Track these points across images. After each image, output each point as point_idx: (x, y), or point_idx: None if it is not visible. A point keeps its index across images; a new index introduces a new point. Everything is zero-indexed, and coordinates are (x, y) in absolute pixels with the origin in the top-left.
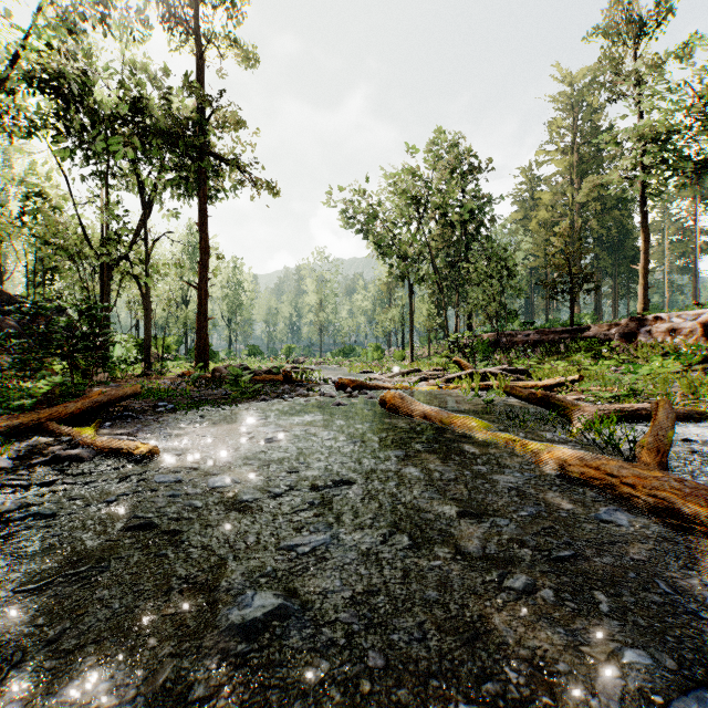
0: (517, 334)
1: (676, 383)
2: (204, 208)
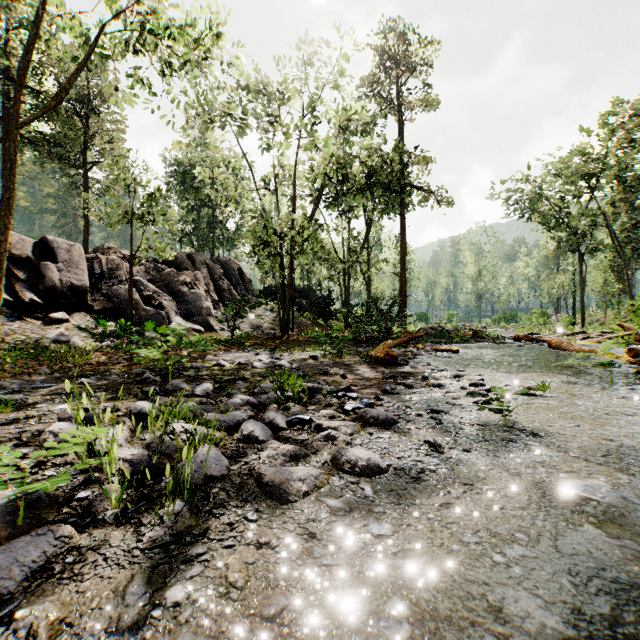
0: None
1: None
2: (403, 223)
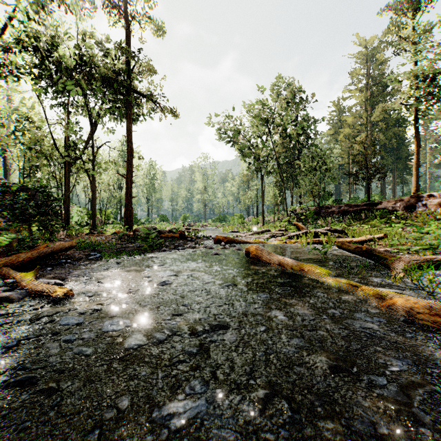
0: (332, 207)
1: None
2: (129, 126)
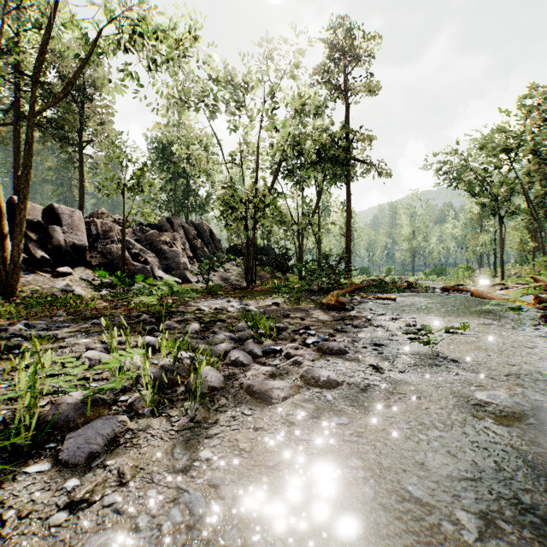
0: None
1: None
2: (348, 191)
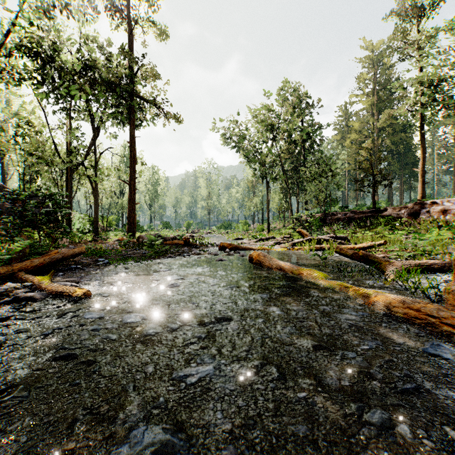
0: (337, 214)
1: (448, 246)
2: (132, 132)
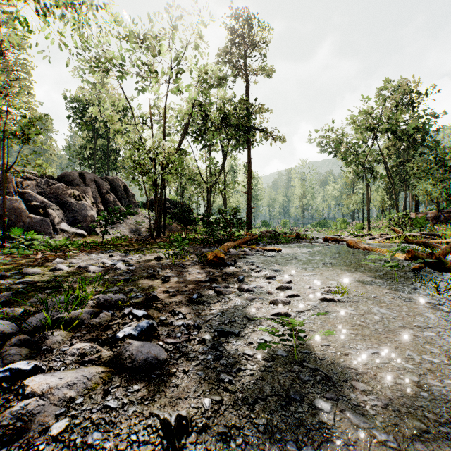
0: None
1: None
2: (249, 155)
